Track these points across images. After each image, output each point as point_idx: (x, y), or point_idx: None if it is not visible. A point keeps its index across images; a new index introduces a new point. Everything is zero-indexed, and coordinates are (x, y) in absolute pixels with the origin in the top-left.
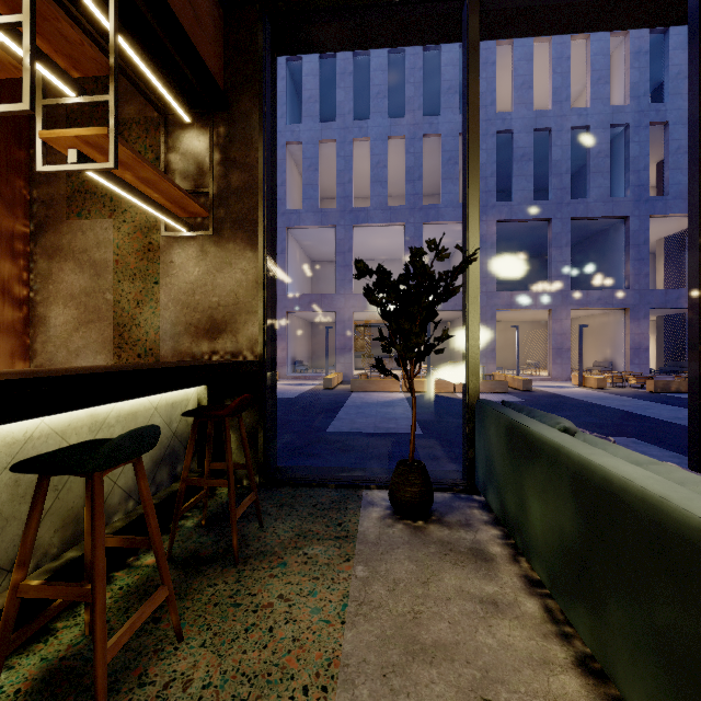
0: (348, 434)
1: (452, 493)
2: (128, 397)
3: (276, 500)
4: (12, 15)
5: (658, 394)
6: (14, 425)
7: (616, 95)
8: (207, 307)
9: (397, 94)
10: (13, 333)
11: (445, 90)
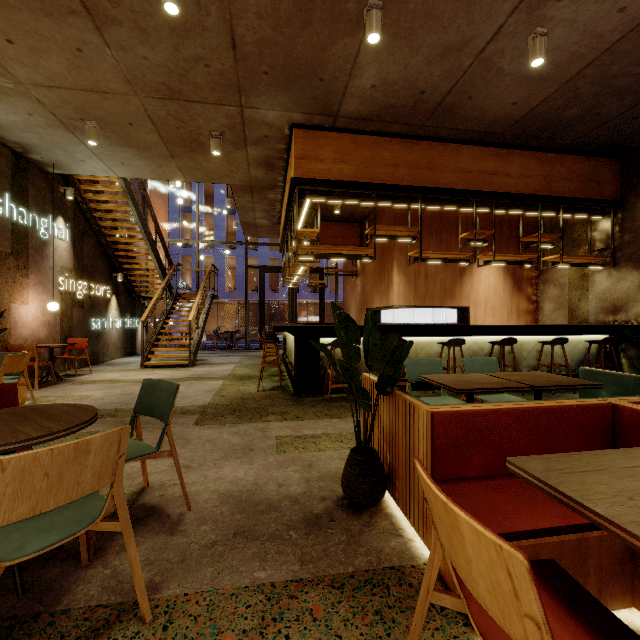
0: None
1: None
2: (566, 334)
3: None
4: (536, 244)
5: None
6: (536, 337)
7: None
8: (611, 300)
9: None
10: (531, 314)
11: None
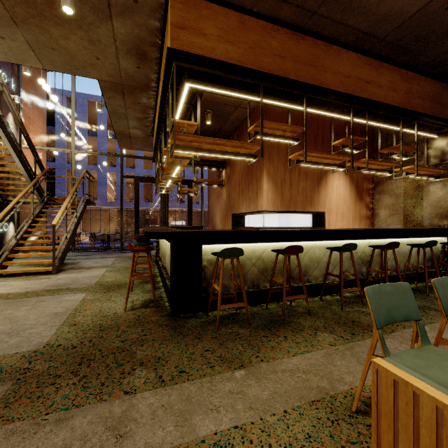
0: None
1: None
2: (420, 237)
3: None
4: (397, 154)
5: None
6: (397, 239)
7: None
8: (446, 207)
9: None
10: (369, 219)
11: None
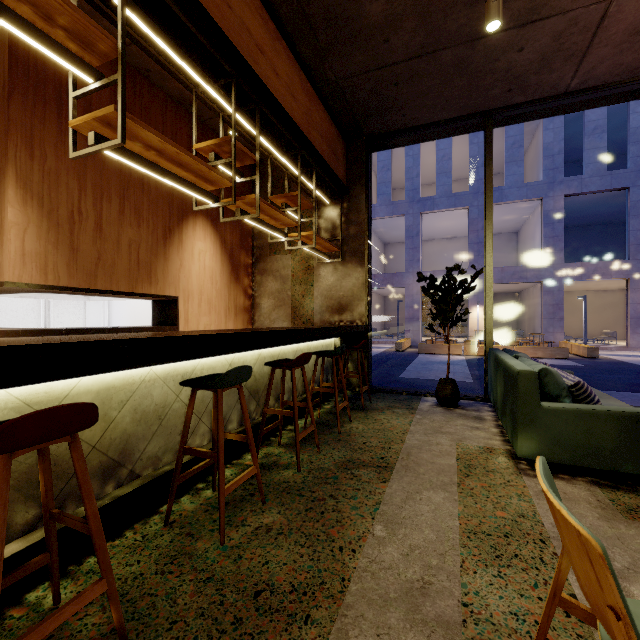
0: (415, 379)
1: (475, 401)
2: (318, 339)
3: (375, 396)
4: (295, 208)
5: None
6: (294, 345)
7: None
8: (337, 297)
9: None
10: (248, 312)
11: None
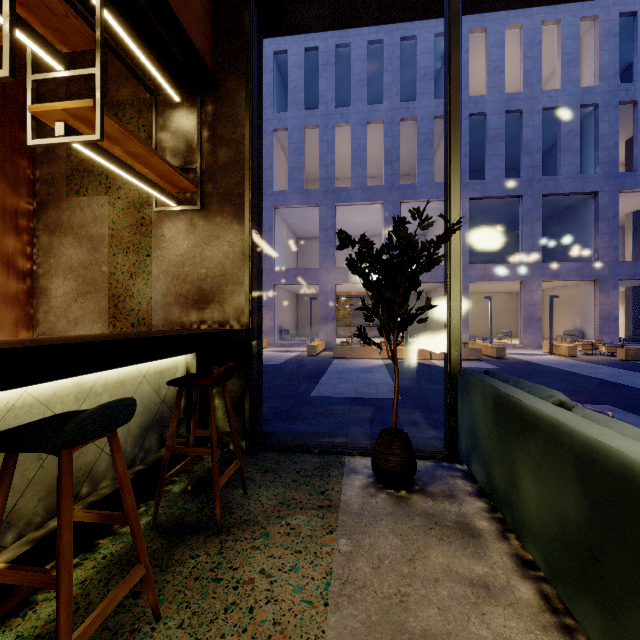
0: (331, 398)
1: (434, 461)
2: (115, 365)
3: (261, 465)
4: None
5: (629, 362)
6: None
7: (585, 77)
8: (196, 278)
9: (375, 82)
10: (17, 304)
11: (421, 77)
